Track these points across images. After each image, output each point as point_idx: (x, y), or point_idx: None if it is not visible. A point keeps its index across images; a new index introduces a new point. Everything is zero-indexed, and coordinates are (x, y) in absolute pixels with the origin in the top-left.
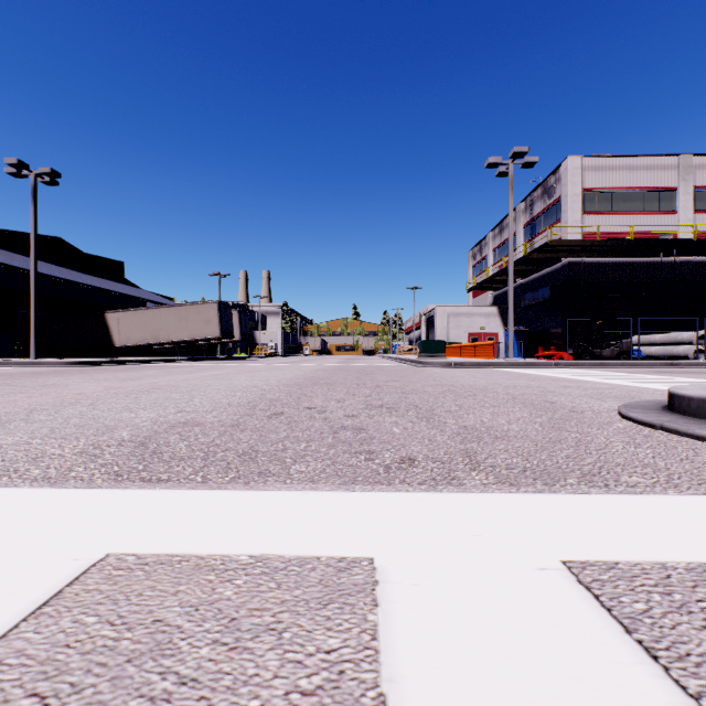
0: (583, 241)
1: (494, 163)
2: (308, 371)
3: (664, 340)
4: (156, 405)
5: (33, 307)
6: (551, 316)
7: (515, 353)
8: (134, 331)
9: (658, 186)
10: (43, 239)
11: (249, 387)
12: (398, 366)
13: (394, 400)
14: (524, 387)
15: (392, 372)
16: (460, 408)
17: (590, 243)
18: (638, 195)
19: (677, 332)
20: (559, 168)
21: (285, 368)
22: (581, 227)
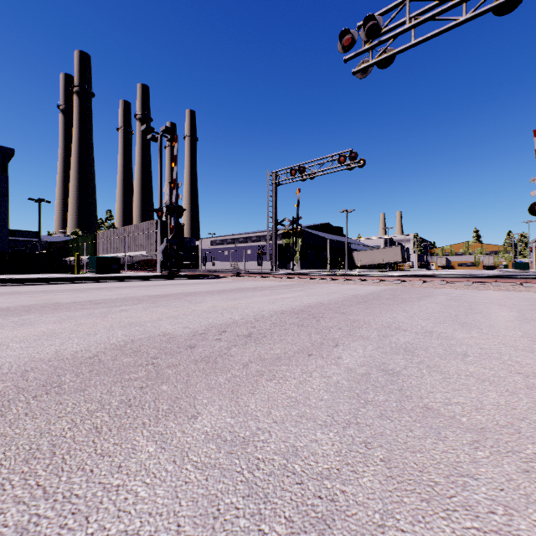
0: None
1: None
2: None
3: None
4: None
5: (346, 253)
6: None
7: None
8: (363, 259)
9: None
10: (325, 225)
11: None
12: None
13: None
14: None
15: None
16: None
17: None
18: None
19: None
20: None
21: None
22: None
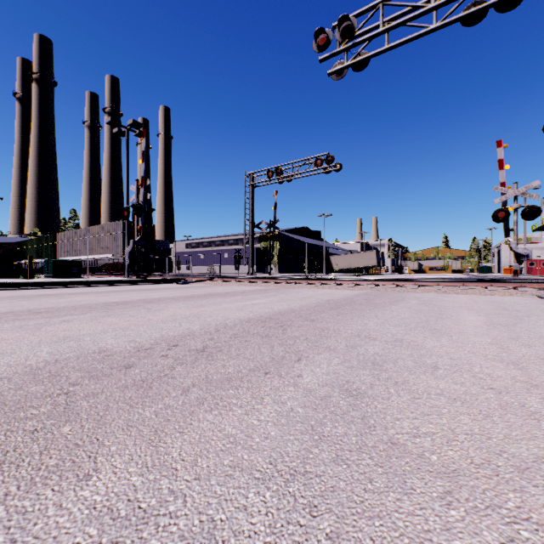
0: None
1: None
2: None
3: None
4: None
5: (324, 257)
6: None
7: None
8: (340, 263)
9: None
10: (303, 229)
11: None
12: None
13: None
14: None
15: None
16: None
17: None
18: None
19: None
20: None
21: None
22: None
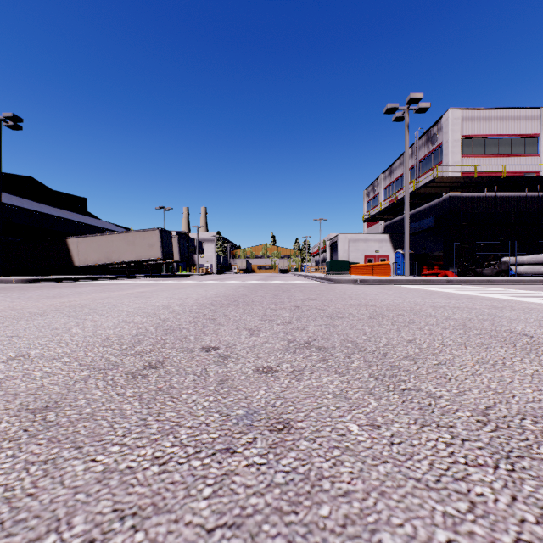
0: (463, 178)
1: (392, 109)
2: (230, 287)
3: (532, 260)
4: (5, 341)
5: None
6: (433, 241)
7: (403, 271)
8: (90, 253)
9: (523, 134)
10: (17, 178)
11: (159, 308)
12: (310, 283)
13: (322, 332)
14: (454, 308)
15: (306, 289)
16: (420, 349)
17: (469, 179)
18: (506, 141)
19: (541, 254)
20: (441, 119)
21: (211, 285)
22: (460, 167)
